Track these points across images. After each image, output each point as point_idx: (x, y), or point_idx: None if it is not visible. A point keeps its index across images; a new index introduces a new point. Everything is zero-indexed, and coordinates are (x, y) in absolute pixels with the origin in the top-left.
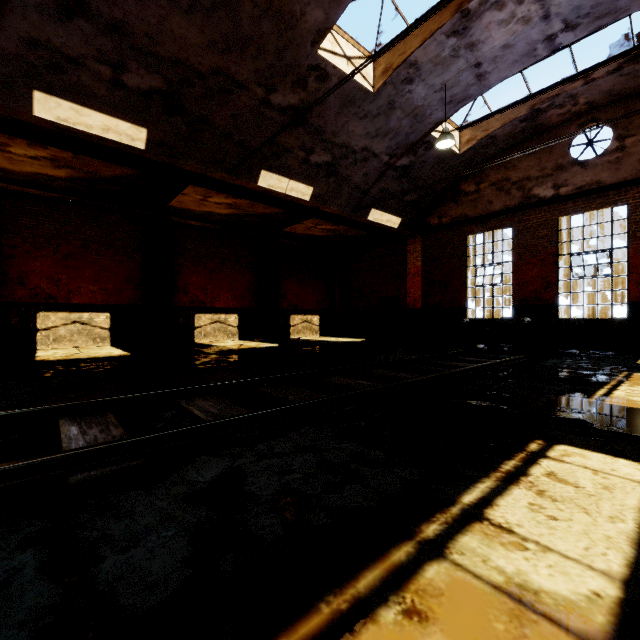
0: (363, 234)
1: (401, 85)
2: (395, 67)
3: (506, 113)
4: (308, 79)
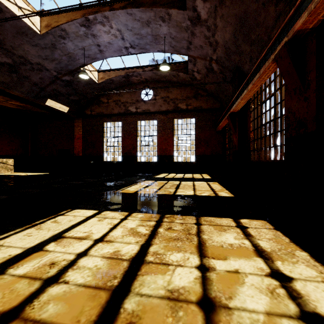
0: (46, 112)
1: (58, 38)
2: (53, 27)
3: (117, 71)
4: None
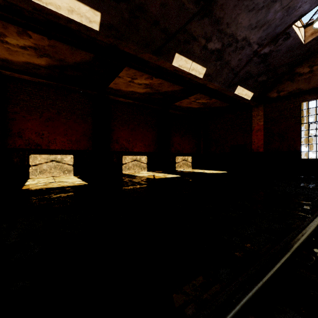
0: (223, 106)
1: None
2: None
3: None
4: None
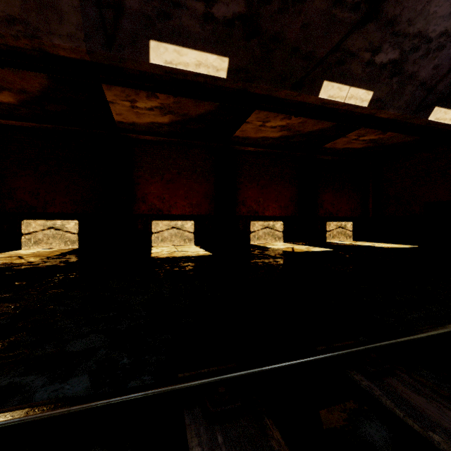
0: (408, 140)
1: None
2: None
3: None
4: None
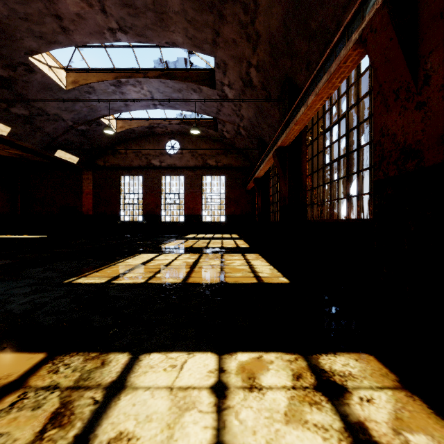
0: (47, 161)
1: (84, 93)
2: (81, 84)
3: (139, 121)
4: (18, 67)
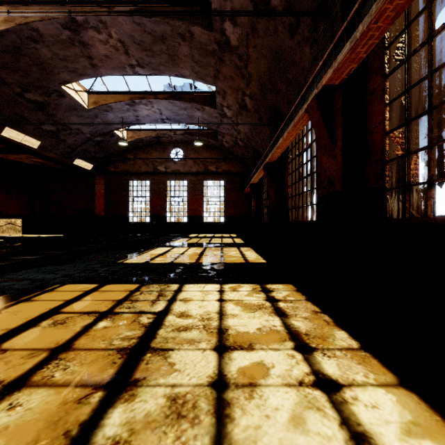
0: (64, 168)
1: (103, 111)
2: (101, 104)
3: (147, 132)
4: (52, 94)
